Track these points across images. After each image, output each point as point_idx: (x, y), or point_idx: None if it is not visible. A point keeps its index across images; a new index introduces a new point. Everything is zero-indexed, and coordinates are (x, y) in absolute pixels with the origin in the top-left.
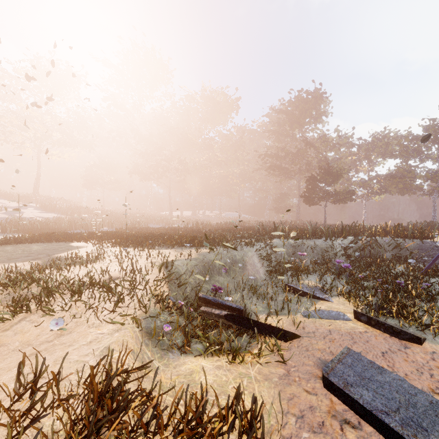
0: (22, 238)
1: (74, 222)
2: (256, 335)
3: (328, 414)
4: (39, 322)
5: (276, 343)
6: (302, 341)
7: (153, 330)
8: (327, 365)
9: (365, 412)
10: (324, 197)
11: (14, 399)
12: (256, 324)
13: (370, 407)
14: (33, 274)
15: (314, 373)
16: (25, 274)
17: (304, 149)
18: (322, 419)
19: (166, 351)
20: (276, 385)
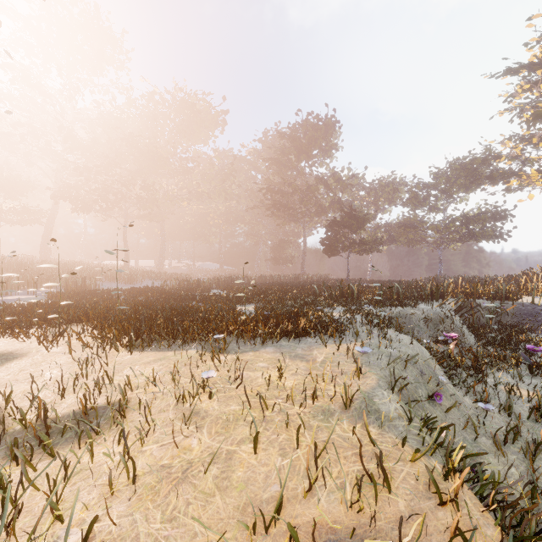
0: None
1: None
2: None
3: None
4: None
5: None
6: None
7: None
8: None
9: None
10: (349, 247)
11: None
12: None
13: None
14: None
15: None
16: None
17: (315, 186)
18: None
19: None
20: None
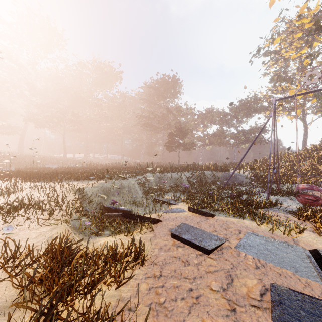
0: None
1: None
2: (139, 222)
3: (172, 245)
4: None
5: (149, 223)
6: (162, 223)
7: (78, 227)
8: (173, 229)
9: (186, 241)
10: (178, 147)
11: None
12: (139, 217)
13: (188, 239)
14: None
15: (167, 234)
16: None
17: (166, 114)
18: (169, 247)
19: (87, 237)
20: (149, 241)
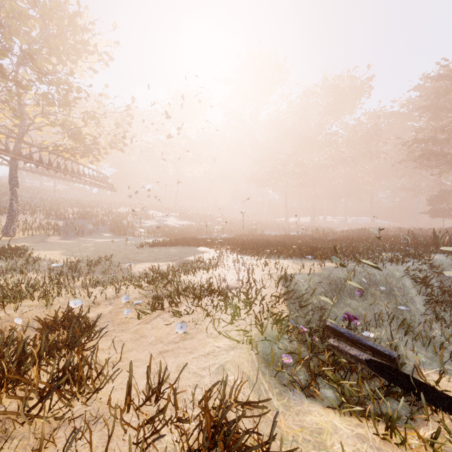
0: (165, 242)
1: (201, 229)
2: (424, 406)
3: None
4: (169, 321)
5: None
6: None
7: (270, 357)
8: None
9: None
10: None
11: (144, 398)
12: (423, 387)
13: None
14: (168, 274)
15: None
16: (162, 274)
17: None
18: None
19: (285, 387)
20: None
